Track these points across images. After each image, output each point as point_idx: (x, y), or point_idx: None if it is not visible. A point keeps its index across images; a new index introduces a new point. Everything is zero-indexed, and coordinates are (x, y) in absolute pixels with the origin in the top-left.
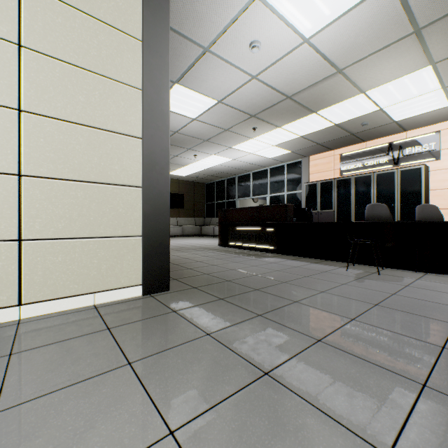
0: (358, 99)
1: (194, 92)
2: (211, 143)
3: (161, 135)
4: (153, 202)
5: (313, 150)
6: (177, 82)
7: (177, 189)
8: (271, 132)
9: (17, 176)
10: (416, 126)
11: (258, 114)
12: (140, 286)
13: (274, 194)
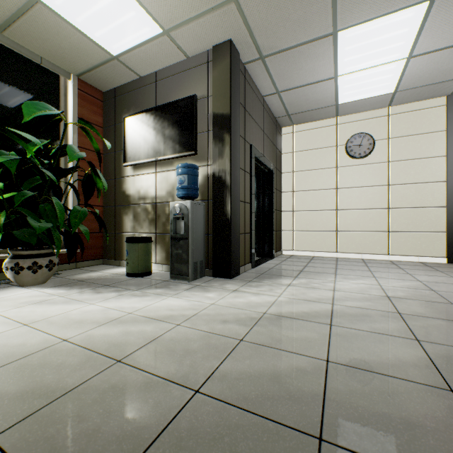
0: None
1: None
2: None
3: None
4: None
5: None
6: None
7: None
8: None
9: (387, 209)
10: None
11: None
12: (444, 258)
13: None
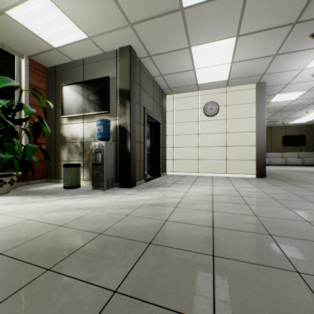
0: None
1: (288, 93)
2: None
3: (262, 129)
4: (259, 150)
5: None
6: (277, 94)
7: (298, 132)
8: None
9: (226, 146)
10: None
11: None
12: (255, 175)
13: None
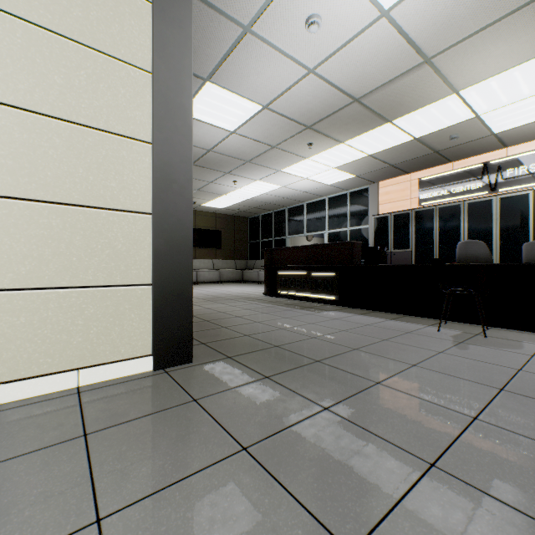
0: (449, 101)
1: (231, 93)
2: (254, 164)
3: (180, 139)
4: (169, 236)
5: (384, 173)
6: (209, 79)
7: (213, 224)
8: (331, 150)
9: None
10: (521, 140)
11: (315, 124)
12: (149, 357)
13: (334, 230)
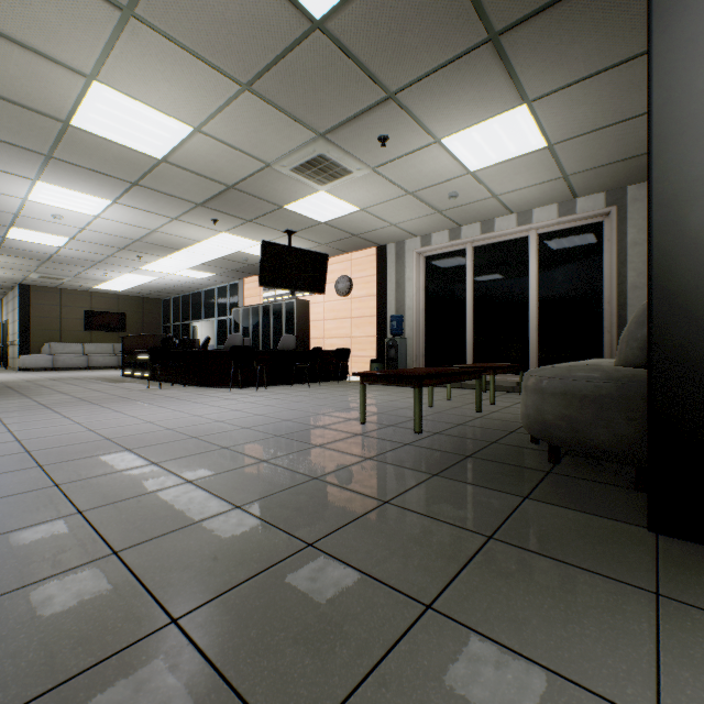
0: (205, 245)
1: (37, 232)
2: (108, 264)
3: None
4: None
5: (237, 274)
6: (12, 226)
7: (116, 306)
8: (163, 260)
9: None
10: None
11: (126, 248)
12: None
13: (220, 317)
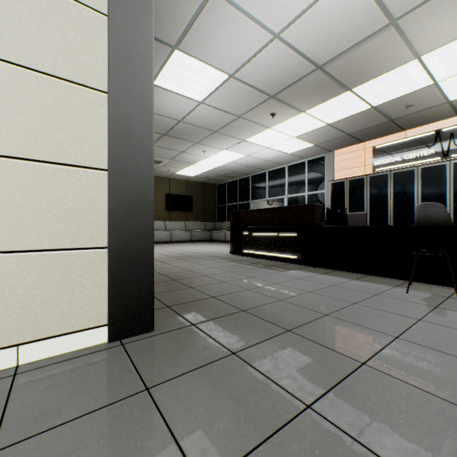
0: (409, 67)
1: (199, 61)
2: (221, 134)
3: (139, 90)
4: (126, 194)
5: (340, 142)
6: (177, 46)
7: (185, 190)
8: (292, 119)
9: None
10: None
11: (279, 94)
12: (104, 328)
13: (293, 194)
